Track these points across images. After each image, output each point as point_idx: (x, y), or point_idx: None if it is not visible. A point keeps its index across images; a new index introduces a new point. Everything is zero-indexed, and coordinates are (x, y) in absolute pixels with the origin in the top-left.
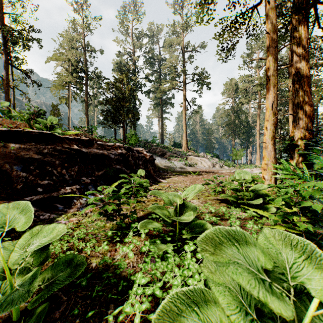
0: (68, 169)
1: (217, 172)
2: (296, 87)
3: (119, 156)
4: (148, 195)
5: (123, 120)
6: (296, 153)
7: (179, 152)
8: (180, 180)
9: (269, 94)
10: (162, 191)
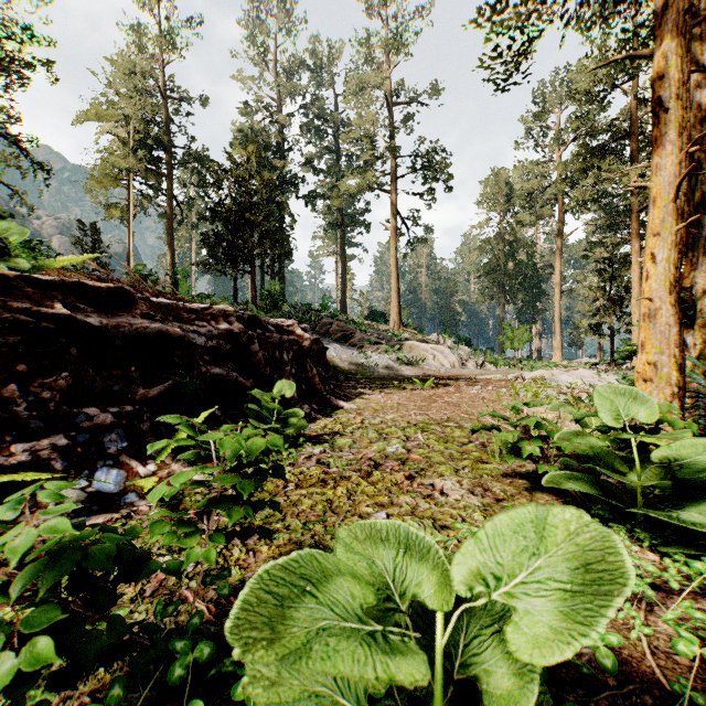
0: (30, 383)
1: (474, 380)
2: (698, 157)
3: (221, 341)
4: (300, 455)
5: (253, 257)
6: (698, 333)
7: (383, 333)
8: (391, 402)
9: (662, 155)
10: (344, 439)
